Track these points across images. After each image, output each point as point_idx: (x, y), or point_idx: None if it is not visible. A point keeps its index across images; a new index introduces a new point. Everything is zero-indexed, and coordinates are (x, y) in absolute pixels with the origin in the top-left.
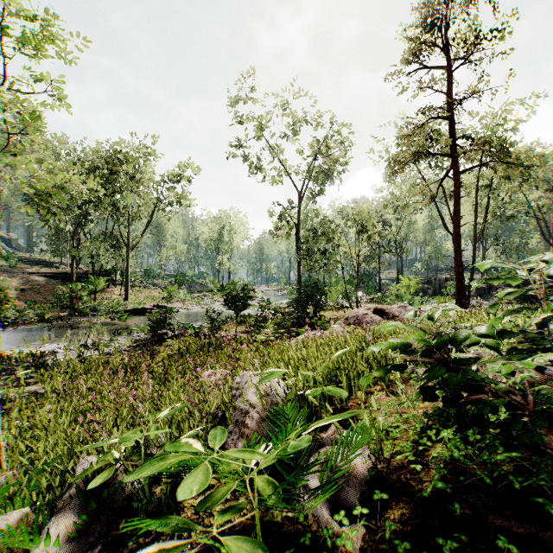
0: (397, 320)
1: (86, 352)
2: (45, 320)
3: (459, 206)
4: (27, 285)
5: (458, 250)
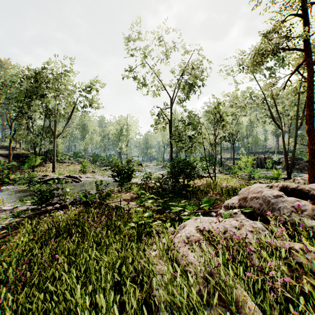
0: None
1: None
2: None
3: (311, 93)
4: None
5: (311, 130)
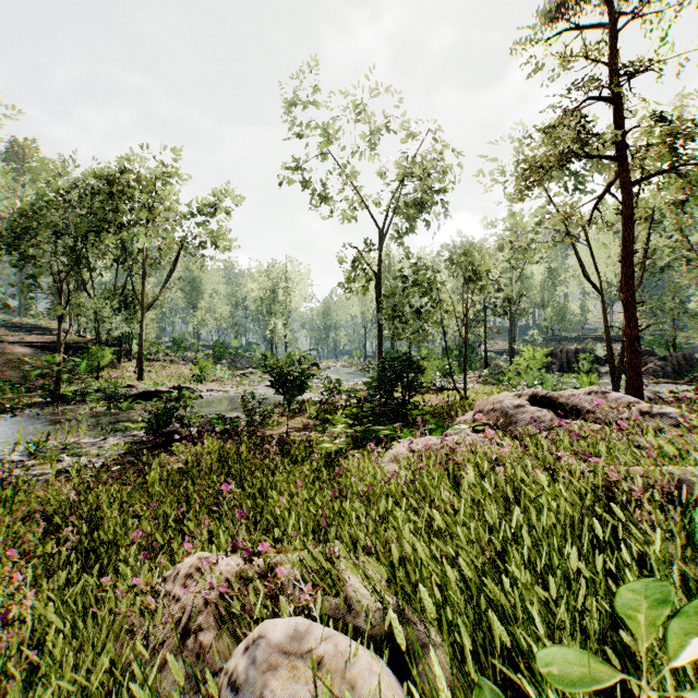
0: (593, 419)
1: (37, 465)
2: (5, 410)
3: (632, 235)
4: (2, 358)
5: (631, 301)
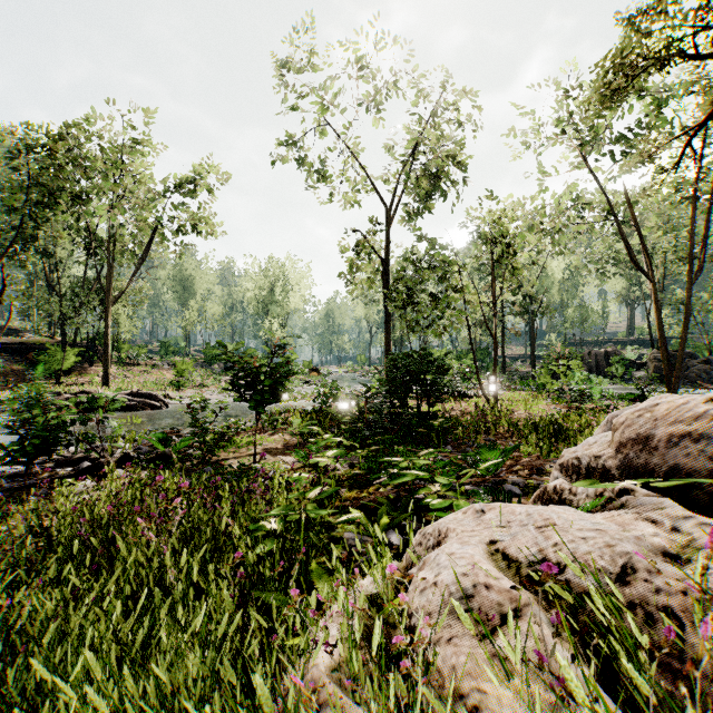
0: None
1: None
2: None
3: None
4: None
5: None
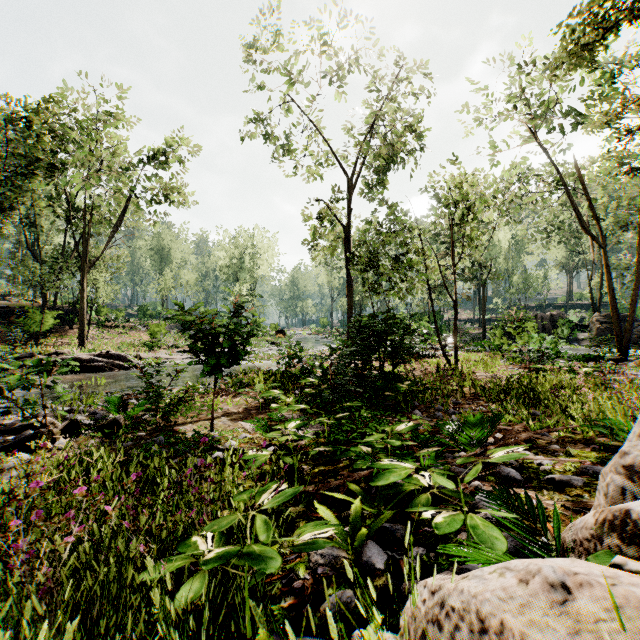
0: None
1: None
2: None
3: None
4: None
5: None
